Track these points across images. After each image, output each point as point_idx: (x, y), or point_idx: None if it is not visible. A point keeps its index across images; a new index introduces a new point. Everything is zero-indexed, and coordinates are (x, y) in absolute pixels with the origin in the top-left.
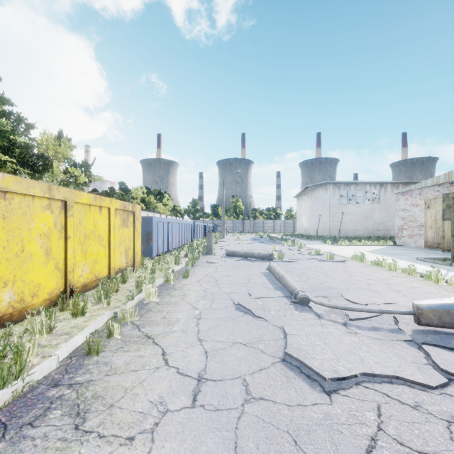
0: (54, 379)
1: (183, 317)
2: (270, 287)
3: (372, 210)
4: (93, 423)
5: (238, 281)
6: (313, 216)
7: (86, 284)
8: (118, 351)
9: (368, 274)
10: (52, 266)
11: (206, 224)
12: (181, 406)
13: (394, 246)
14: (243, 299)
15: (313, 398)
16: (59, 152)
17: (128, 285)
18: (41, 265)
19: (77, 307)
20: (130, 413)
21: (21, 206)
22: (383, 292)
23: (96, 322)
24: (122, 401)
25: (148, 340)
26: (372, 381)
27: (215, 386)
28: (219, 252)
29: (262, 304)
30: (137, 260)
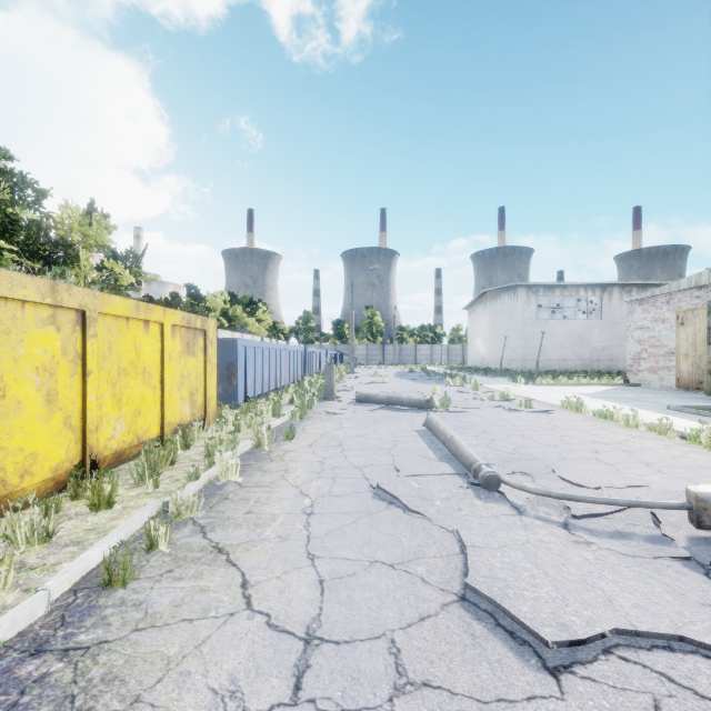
0: (37, 638)
1: (282, 511)
2: (431, 456)
3: (588, 328)
4: None
5: (377, 446)
6: (494, 337)
7: (122, 451)
8: (163, 579)
9: (592, 434)
10: (58, 422)
11: (325, 351)
12: (271, 701)
13: (625, 386)
14: (386, 479)
15: (525, 684)
16: (89, 235)
17: (193, 452)
18: (38, 421)
19: (100, 493)
20: None
21: (0, 318)
22: (622, 466)
23: (128, 522)
24: (158, 690)
25: (219, 556)
26: (634, 646)
27: (337, 655)
28: (345, 397)
29: (418, 488)
30: (211, 410)
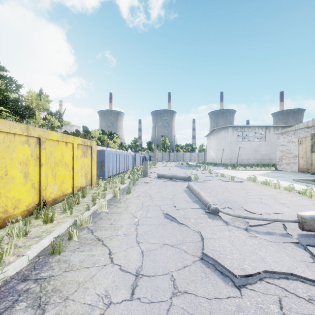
0: (24, 274)
1: (125, 224)
2: (189, 201)
3: (259, 145)
4: (50, 314)
5: (166, 196)
6: (218, 149)
7: (56, 198)
8: (76, 251)
9: (260, 191)
10: (29, 185)
11: (143, 155)
12: (122, 298)
13: (275, 171)
14: (170, 210)
15: (226, 292)
16: (40, 104)
17: (86, 199)
18: (21, 185)
19: (47, 216)
20: (81, 305)
21: (5, 141)
22: (272, 204)
23: (60, 228)
24: (75, 294)
25: (99, 242)
26: (272, 277)
27: (149, 281)
28: (152, 175)
29: (184, 214)
30: (94, 181)
